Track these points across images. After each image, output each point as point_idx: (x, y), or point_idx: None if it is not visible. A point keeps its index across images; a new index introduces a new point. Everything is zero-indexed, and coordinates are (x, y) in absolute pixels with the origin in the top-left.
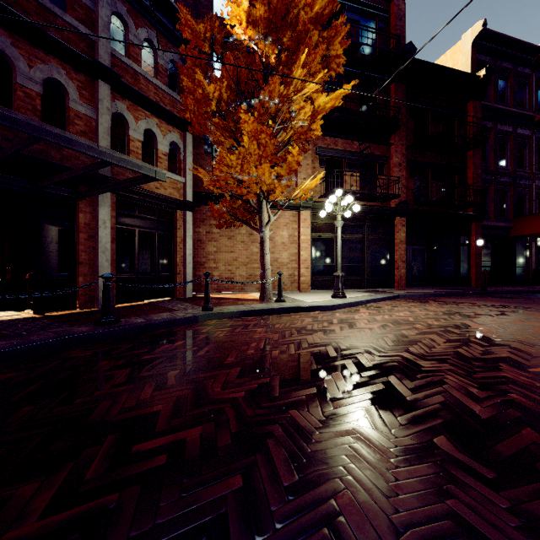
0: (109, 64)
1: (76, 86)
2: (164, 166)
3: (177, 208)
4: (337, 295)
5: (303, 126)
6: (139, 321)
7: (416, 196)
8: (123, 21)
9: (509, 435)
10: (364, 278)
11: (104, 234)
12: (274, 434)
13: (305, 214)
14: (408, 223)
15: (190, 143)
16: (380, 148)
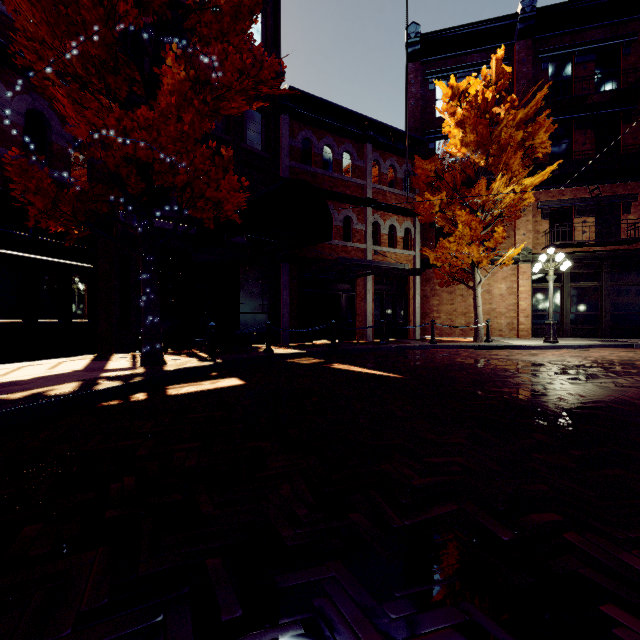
0: (371, 195)
1: (356, 215)
2: (401, 247)
3: (409, 274)
4: (548, 340)
5: (513, 199)
6: (396, 345)
7: None
8: (377, 162)
9: (540, 372)
10: (600, 327)
11: (369, 297)
12: (456, 366)
13: (524, 267)
14: None
15: (418, 225)
16: (625, 186)
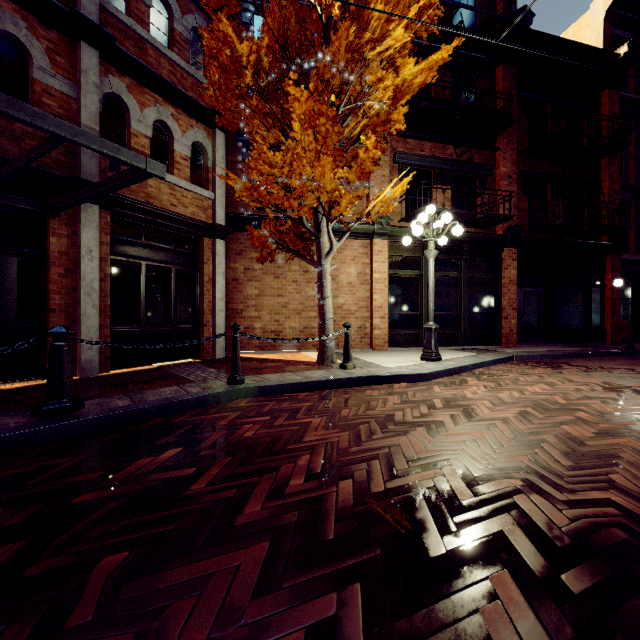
0: (97, 20)
1: (45, 48)
2: (184, 175)
3: (203, 235)
4: (429, 357)
5: (379, 114)
6: (119, 405)
7: (530, 219)
8: None
9: None
10: (460, 331)
11: (89, 267)
12: None
13: (380, 244)
14: (520, 256)
15: (221, 144)
16: (481, 155)
